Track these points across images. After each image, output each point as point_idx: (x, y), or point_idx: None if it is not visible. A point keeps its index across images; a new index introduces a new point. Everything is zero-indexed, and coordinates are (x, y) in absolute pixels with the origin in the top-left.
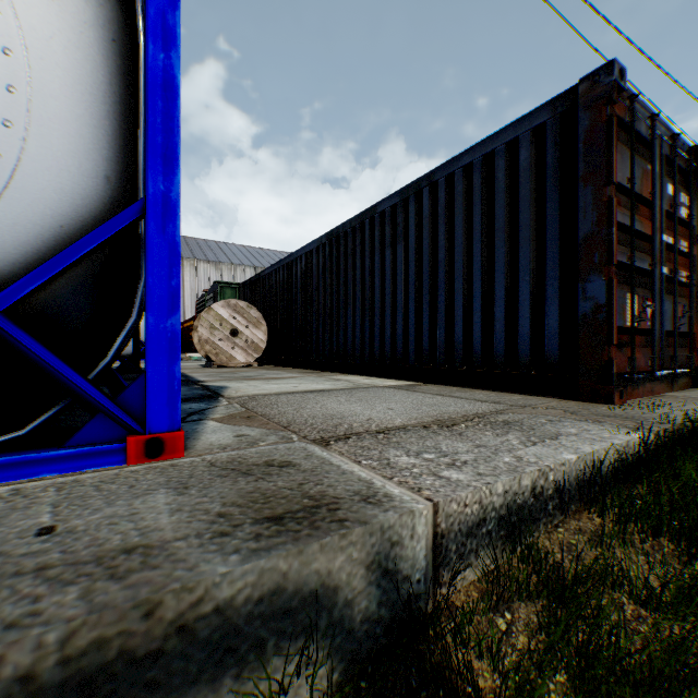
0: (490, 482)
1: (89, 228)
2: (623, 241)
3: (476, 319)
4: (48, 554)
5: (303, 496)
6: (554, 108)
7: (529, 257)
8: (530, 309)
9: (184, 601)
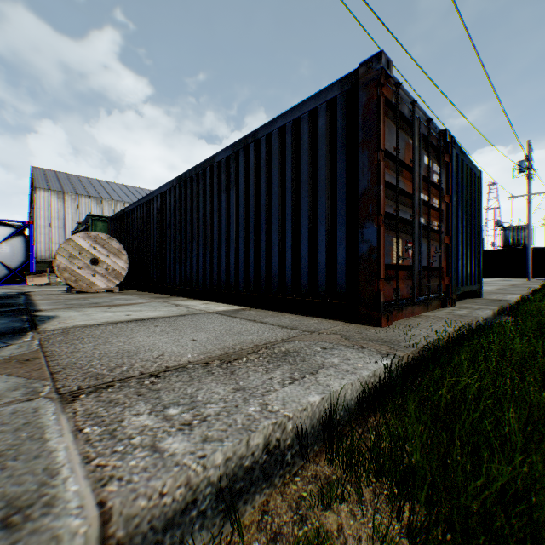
0: (206, 453)
1: None
2: (391, 197)
3: (287, 255)
4: None
5: None
6: (342, 86)
7: (325, 206)
8: (326, 248)
9: None
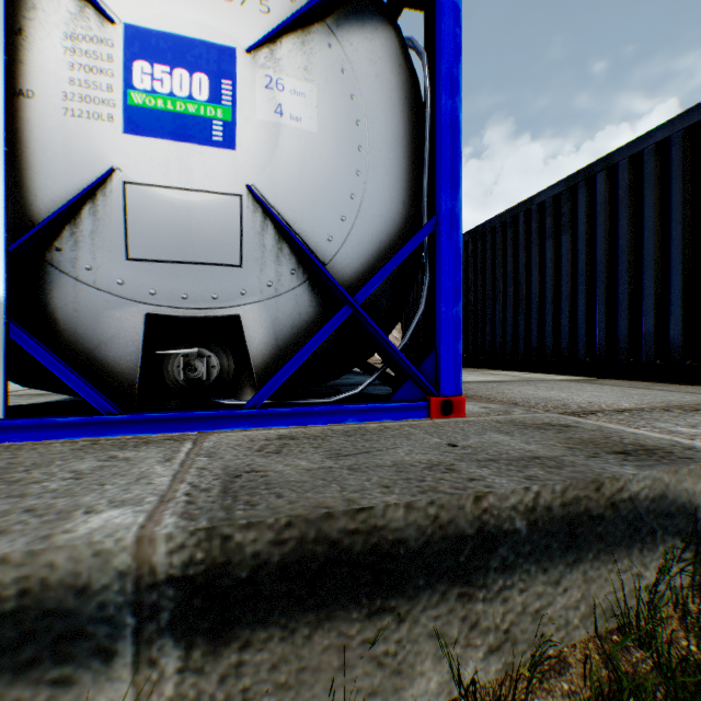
0: None
1: (393, 242)
2: None
3: (673, 307)
4: (479, 455)
5: (622, 444)
6: None
7: None
8: None
9: (613, 487)
